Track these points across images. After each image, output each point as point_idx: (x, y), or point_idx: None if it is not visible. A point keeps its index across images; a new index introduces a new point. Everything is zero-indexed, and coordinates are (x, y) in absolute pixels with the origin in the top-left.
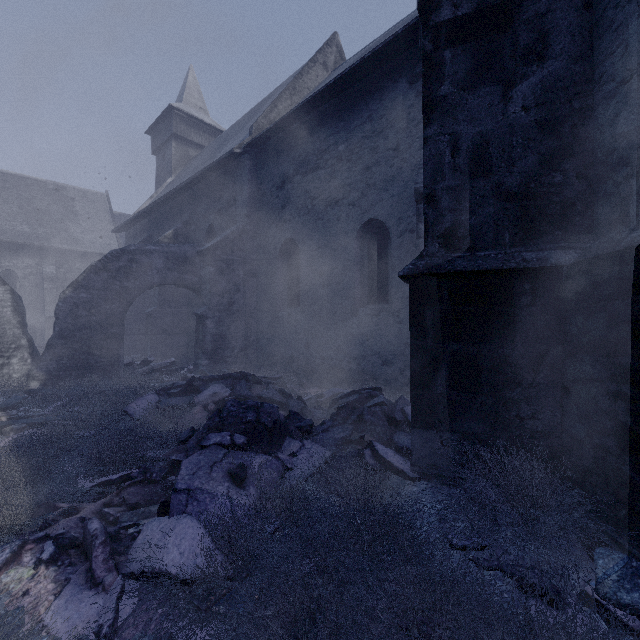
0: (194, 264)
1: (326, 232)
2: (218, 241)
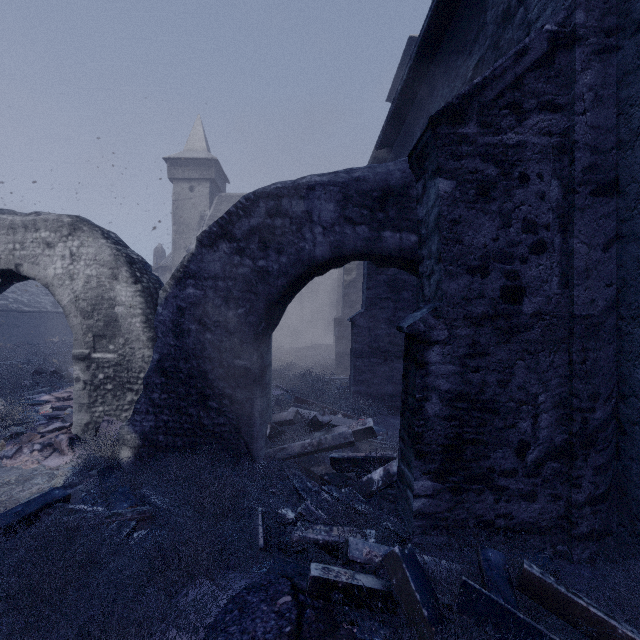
0: (407, 201)
1: None
2: (466, 91)
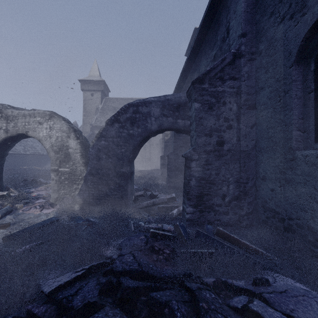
0: (187, 108)
1: None
2: (204, 72)
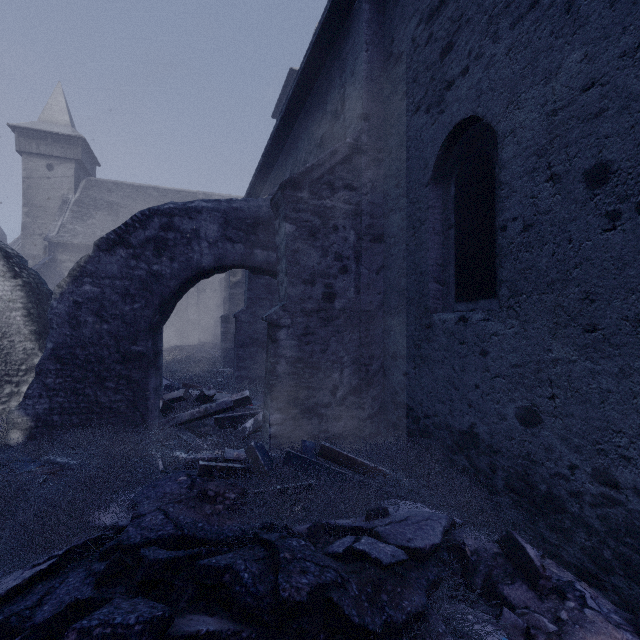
0: (272, 229)
1: (630, 7)
2: (302, 170)
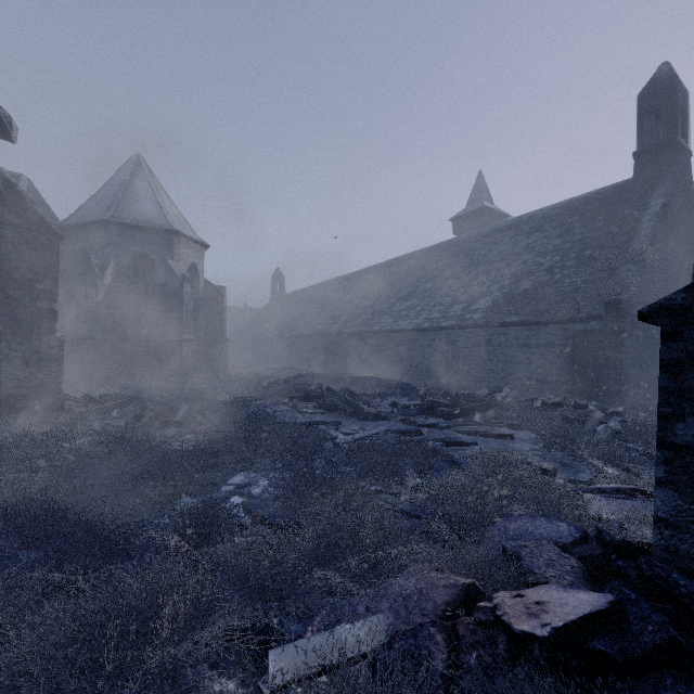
0: None
1: None
2: None
